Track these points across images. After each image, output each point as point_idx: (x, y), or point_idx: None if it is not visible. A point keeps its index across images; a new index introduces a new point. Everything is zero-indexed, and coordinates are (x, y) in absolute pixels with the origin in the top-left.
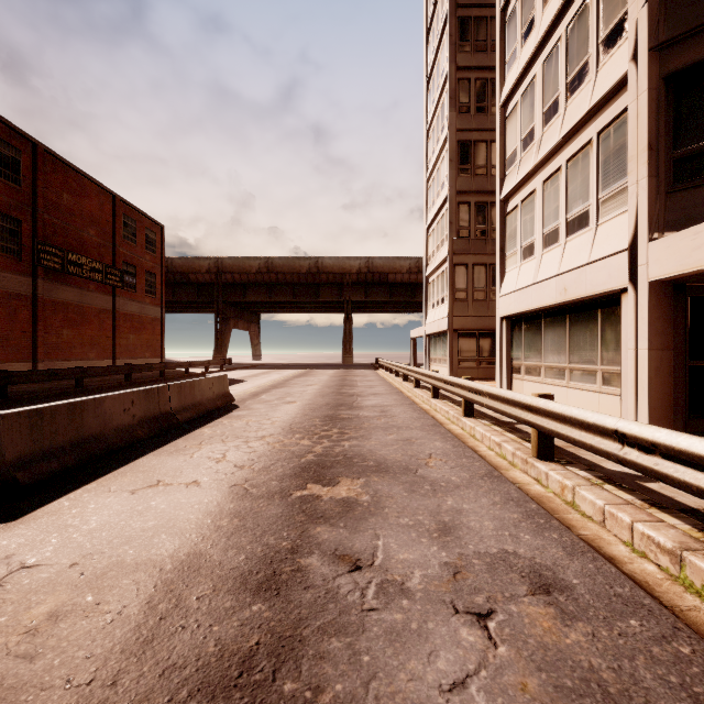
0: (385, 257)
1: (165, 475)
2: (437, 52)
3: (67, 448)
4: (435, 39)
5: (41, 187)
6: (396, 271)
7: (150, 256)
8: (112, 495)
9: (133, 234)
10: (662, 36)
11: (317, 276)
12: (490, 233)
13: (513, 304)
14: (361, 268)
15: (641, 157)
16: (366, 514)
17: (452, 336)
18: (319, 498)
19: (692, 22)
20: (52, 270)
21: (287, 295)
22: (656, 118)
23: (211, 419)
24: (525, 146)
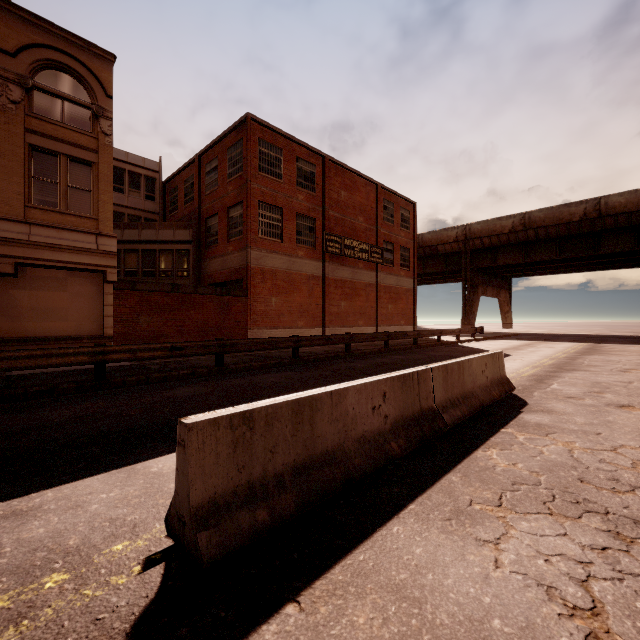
0: None
1: None
2: None
3: (288, 476)
4: None
5: (327, 190)
6: None
7: (404, 233)
8: None
9: (391, 216)
10: None
11: (597, 222)
12: None
13: None
14: None
15: None
16: None
17: None
18: None
19: None
20: (334, 254)
21: (550, 252)
22: None
23: (492, 425)
24: None
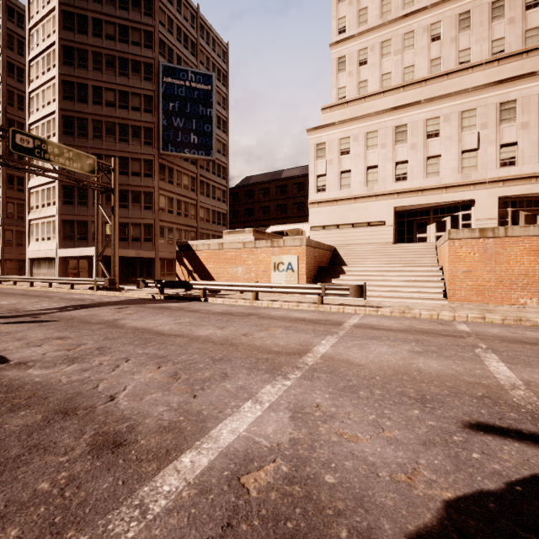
0: None
1: None
2: None
3: None
4: None
5: None
6: None
7: None
8: None
9: None
10: (61, 213)
11: None
12: (26, 218)
13: (33, 254)
14: None
15: (58, 233)
16: None
17: (4, 262)
18: None
19: (66, 213)
20: None
21: None
22: (60, 226)
23: None
24: (37, 208)
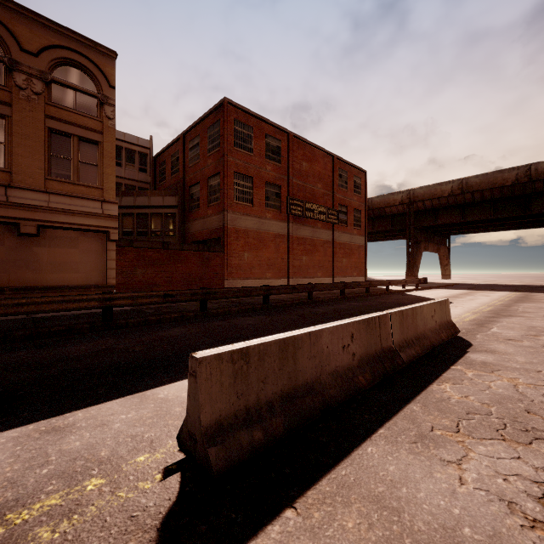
0: None
1: None
2: None
3: (276, 403)
4: None
5: (291, 161)
6: None
7: (356, 197)
8: None
9: (345, 182)
10: None
11: (527, 186)
12: None
13: None
14: None
15: None
16: None
17: None
18: None
19: None
20: (297, 216)
21: (485, 213)
22: None
23: (443, 362)
24: None
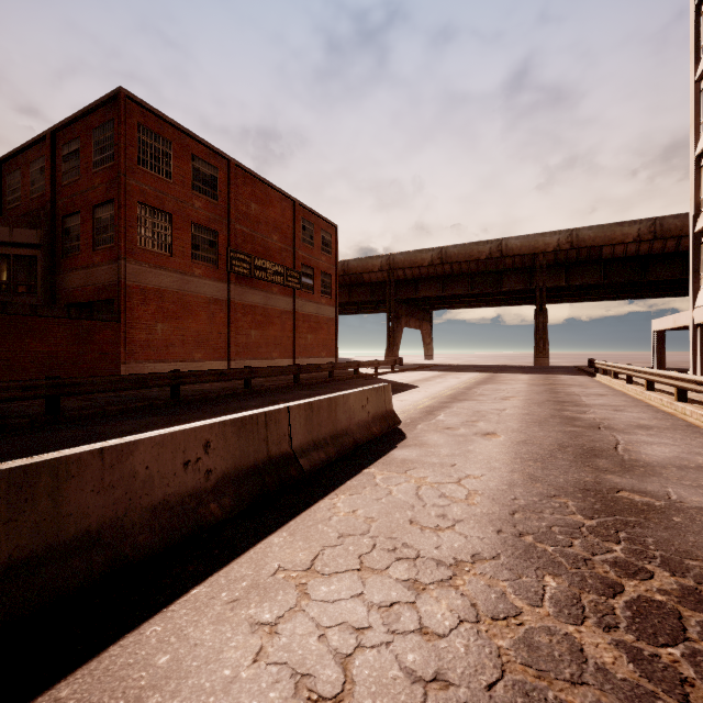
0: (597, 226)
1: None
2: None
3: None
4: None
5: (233, 199)
6: (615, 241)
7: (325, 258)
8: None
9: (311, 237)
10: None
11: (499, 262)
12: None
13: None
14: (560, 245)
15: None
16: None
17: None
18: None
19: None
20: (242, 275)
21: (463, 287)
22: None
23: (358, 465)
24: None
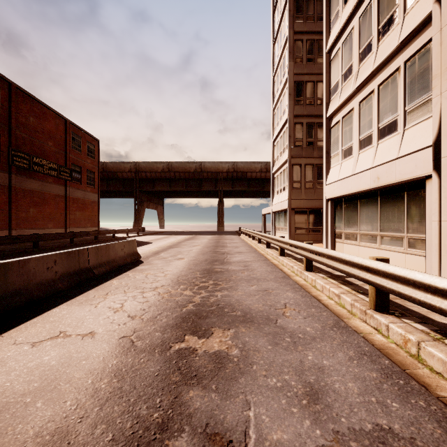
0: (245, 162)
1: (68, 326)
2: (280, 23)
3: None
4: (278, 14)
5: (14, 112)
6: (252, 170)
7: (90, 160)
8: (14, 348)
9: (79, 146)
10: None
11: (200, 174)
12: (316, 143)
13: (336, 189)
14: (229, 169)
15: (445, 74)
16: (236, 372)
17: (291, 212)
18: (194, 352)
19: None
20: (22, 168)
21: (181, 186)
22: None
23: (121, 272)
24: (345, 79)
